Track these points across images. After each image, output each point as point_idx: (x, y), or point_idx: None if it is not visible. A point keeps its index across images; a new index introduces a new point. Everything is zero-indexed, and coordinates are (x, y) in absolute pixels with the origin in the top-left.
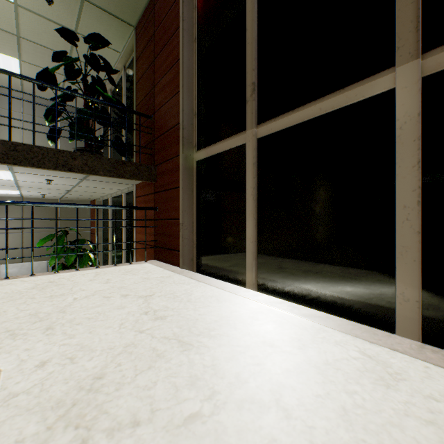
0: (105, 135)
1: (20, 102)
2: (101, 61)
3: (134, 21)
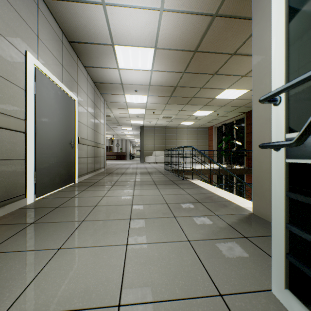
0: (218, 140)
1: (186, 130)
2: (225, 118)
3: (245, 112)
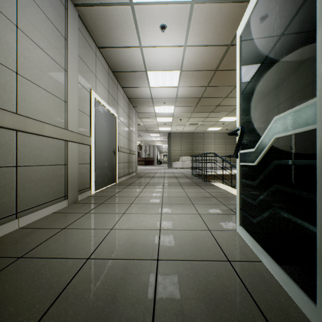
0: None
1: (214, 136)
2: None
3: None
